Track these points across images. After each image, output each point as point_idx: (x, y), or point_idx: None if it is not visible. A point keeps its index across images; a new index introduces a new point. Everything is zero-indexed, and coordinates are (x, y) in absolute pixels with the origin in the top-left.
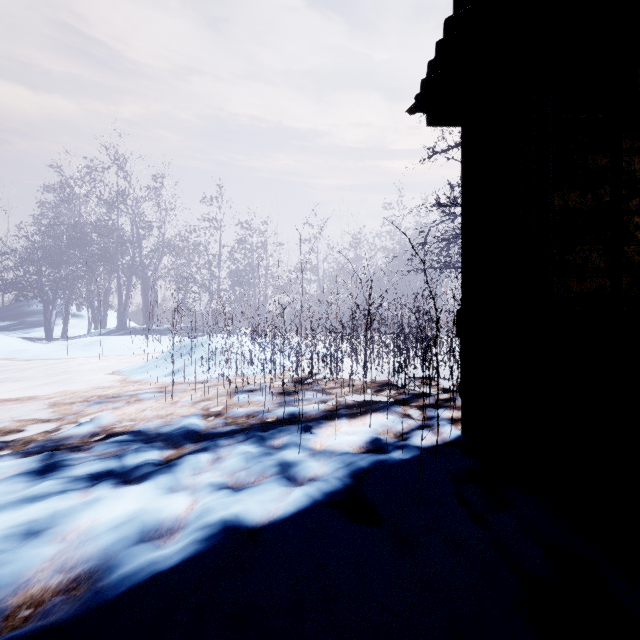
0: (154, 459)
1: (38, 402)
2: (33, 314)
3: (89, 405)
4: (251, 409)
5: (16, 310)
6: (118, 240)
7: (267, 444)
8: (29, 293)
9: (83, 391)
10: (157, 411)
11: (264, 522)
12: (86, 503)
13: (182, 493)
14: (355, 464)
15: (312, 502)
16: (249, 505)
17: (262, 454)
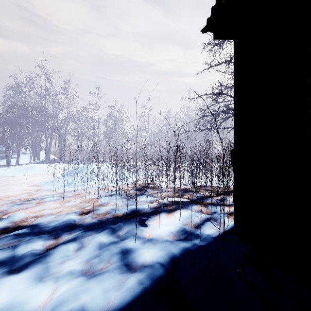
0: (36, 250)
1: None
2: (1, 152)
3: (12, 206)
4: (108, 208)
5: None
6: (45, 114)
7: (115, 235)
8: None
9: (13, 196)
10: (52, 210)
11: None
12: None
13: (47, 283)
14: (171, 251)
15: (142, 291)
16: (94, 295)
17: (110, 244)
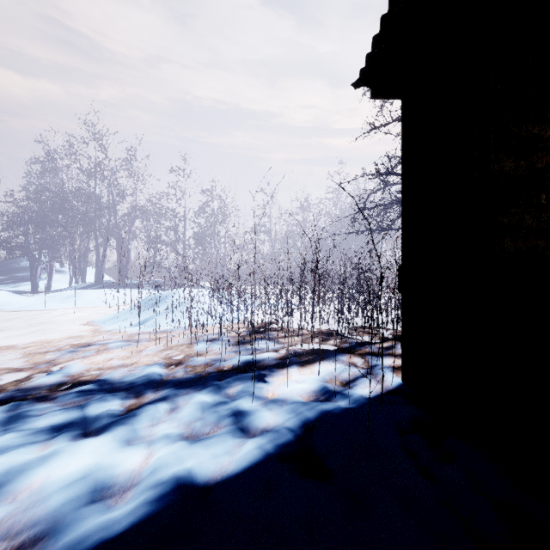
0: (115, 409)
1: (15, 351)
2: (21, 270)
3: (61, 354)
4: (209, 358)
5: (6, 266)
6: (96, 205)
7: (222, 393)
8: (18, 252)
9: (58, 341)
10: (123, 360)
11: (216, 478)
12: (42, 458)
13: (138, 446)
14: (305, 414)
15: (264, 456)
16: (202, 459)
17: (217, 404)
